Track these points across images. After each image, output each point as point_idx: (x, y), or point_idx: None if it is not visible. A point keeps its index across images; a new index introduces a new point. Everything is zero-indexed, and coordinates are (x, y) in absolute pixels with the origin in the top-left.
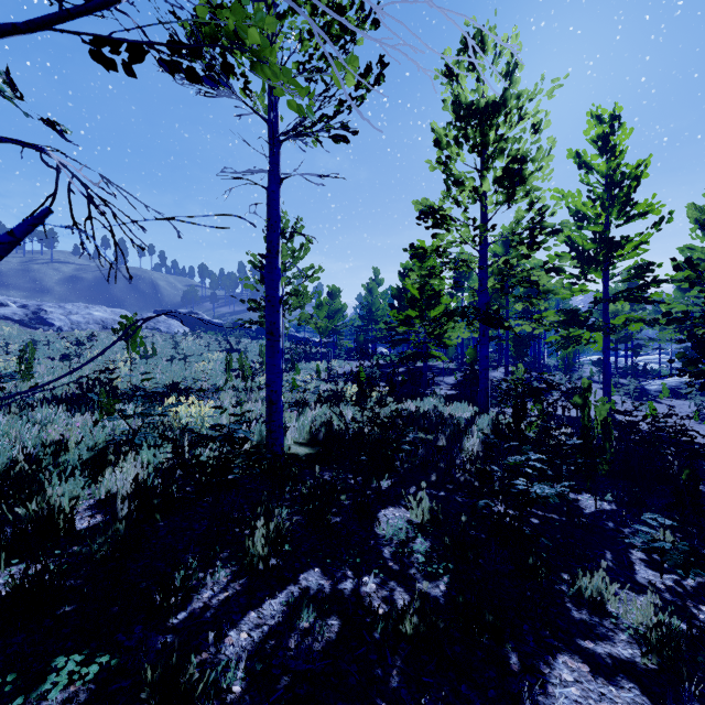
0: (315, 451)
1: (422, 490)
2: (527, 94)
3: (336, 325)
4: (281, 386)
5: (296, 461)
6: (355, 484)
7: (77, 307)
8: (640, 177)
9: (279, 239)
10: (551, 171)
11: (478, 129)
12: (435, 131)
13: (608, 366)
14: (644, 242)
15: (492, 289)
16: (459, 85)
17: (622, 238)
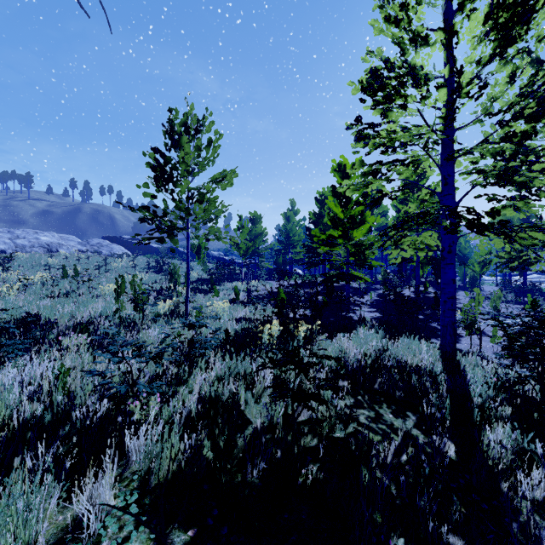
0: None
1: None
2: None
3: (258, 248)
4: None
5: None
6: None
7: (26, 233)
8: None
9: None
10: None
11: None
12: None
13: None
14: None
15: (405, 213)
16: None
17: None
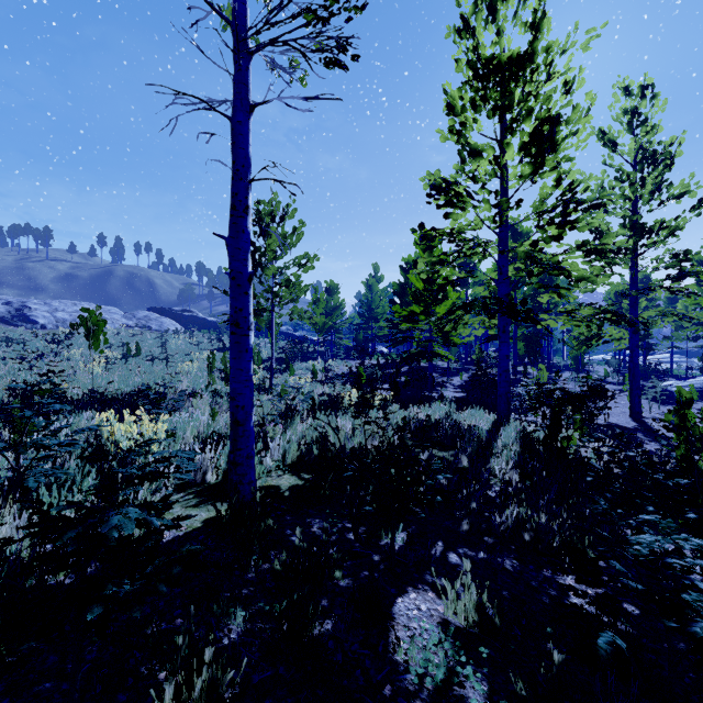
0: (303, 480)
1: (452, 550)
2: (557, 46)
3: (334, 323)
4: (251, 399)
5: (276, 499)
6: (356, 541)
7: (64, 304)
8: (673, 156)
9: (247, 190)
10: (587, 136)
11: (498, 91)
12: (448, 94)
13: (637, 366)
14: (679, 228)
15: None
16: (476, 41)
17: (657, 222)
